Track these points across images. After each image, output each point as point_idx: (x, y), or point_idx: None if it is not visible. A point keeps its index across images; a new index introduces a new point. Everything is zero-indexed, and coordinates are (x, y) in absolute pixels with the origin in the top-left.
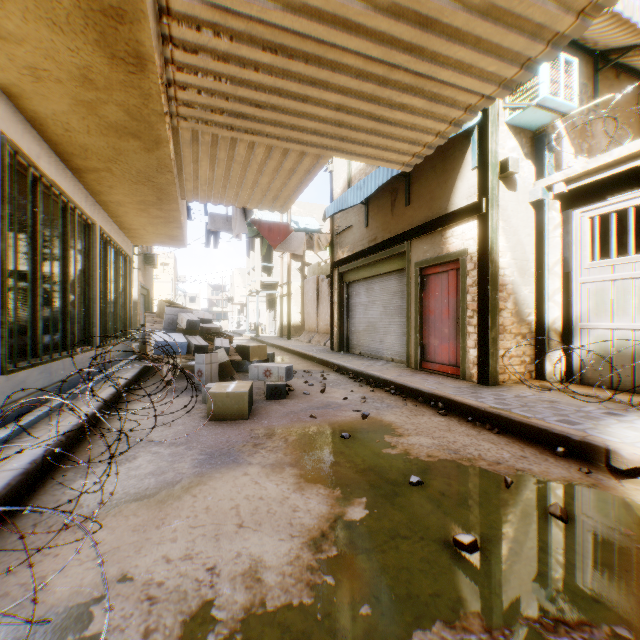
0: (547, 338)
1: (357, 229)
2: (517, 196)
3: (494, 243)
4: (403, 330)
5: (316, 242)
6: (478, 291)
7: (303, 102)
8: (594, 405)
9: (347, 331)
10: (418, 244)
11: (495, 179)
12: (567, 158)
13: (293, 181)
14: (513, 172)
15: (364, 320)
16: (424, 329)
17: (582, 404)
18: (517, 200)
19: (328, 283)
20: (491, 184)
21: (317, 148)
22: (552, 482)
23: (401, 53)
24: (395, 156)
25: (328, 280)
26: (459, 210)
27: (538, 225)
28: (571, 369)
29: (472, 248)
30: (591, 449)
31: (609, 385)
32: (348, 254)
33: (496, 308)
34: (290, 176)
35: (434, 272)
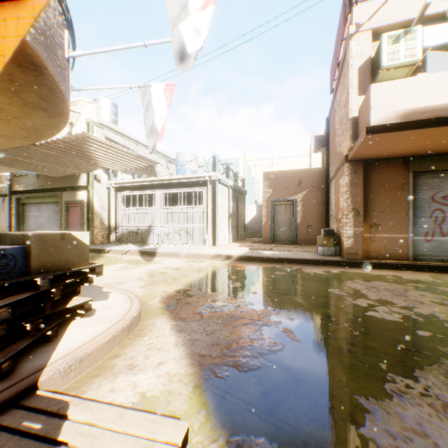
0: (108, 229)
1: (32, 177)
2: (102, 185)
3: (93, 200)
4: (59, 228)
5: (0, 179)
6: (88, 214)
7: (23, 164)
8: (115, 245)
9: (24, 230)
10: (66, 194)
11: (93, 179)
12: (120, 174)
13: (6, 170)
14: (99, 179)
15: (36, 224)
16: (69, 227)
17: (112, 245)
18: (102, 186)
19: (4, 200)
20: (92, 181)
21: (24, 169)
22: (91, 255)
23: (55, 166)
24: (54, 174)
25: (4, 198)
26: (82, 186)
27: (109, 195)
28: (117, 238)
29: (86, 200)
30: (103, 250)
31: (124, 241)
32: (25, 189)
33: (93, 220)
34: (6, 169)
35: (73, 206)
